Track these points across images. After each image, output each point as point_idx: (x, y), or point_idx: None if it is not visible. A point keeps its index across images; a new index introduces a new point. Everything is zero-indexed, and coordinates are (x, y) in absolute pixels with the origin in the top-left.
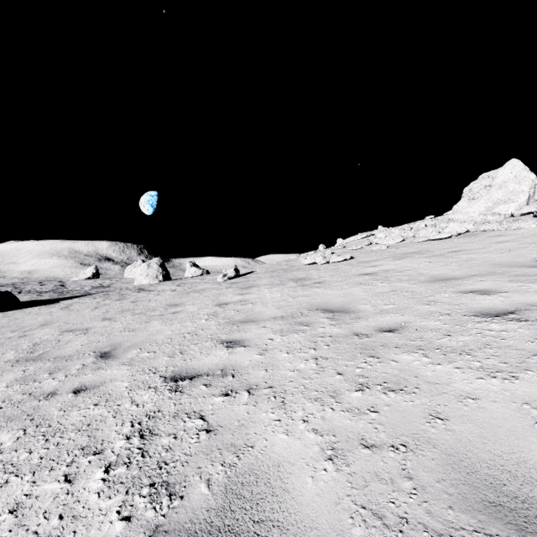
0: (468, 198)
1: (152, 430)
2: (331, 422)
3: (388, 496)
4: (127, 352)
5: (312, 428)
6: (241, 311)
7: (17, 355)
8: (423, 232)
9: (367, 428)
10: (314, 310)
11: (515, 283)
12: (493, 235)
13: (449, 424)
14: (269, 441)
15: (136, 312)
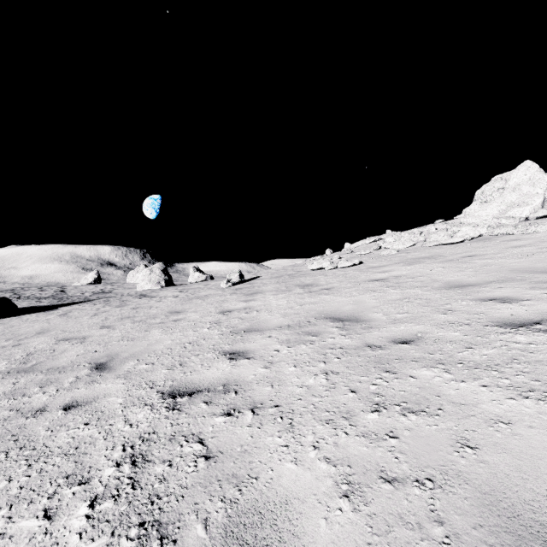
0: (480, 201)
1: (145, 455)
2: (346, 449)
3: (416, 546)
4: (124, 364)
5: (324, 456)
6: (245, 319)
7: (8, 366)
8: (434, 236)
9: (386, 457)
10: (322, 318)
11: (537, 290)
12: (509, 239)
13: (481, 455)
14: (276, 472)
15: (136, 320)
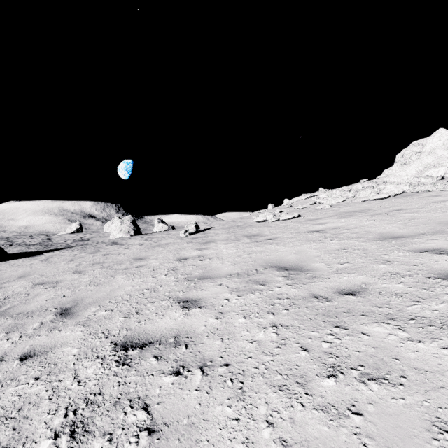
0: (401, 163)
1: (86, 424)
2: (304, 428)
3: None
4: (86, 310)
5: (280, 437)
6: (199, 267)
7: None
8: (362, 192)
9: (352, 443)
10: (268, 267)
11: None
12: (429, 195)
13: None
14: None
15: (104, 265)
